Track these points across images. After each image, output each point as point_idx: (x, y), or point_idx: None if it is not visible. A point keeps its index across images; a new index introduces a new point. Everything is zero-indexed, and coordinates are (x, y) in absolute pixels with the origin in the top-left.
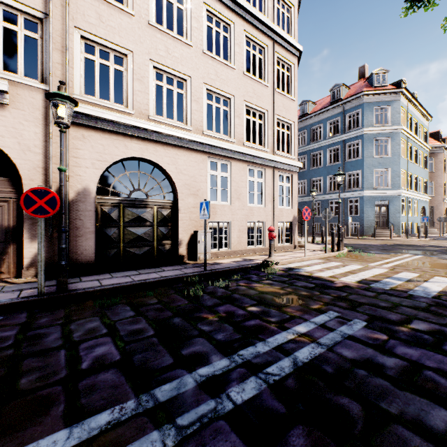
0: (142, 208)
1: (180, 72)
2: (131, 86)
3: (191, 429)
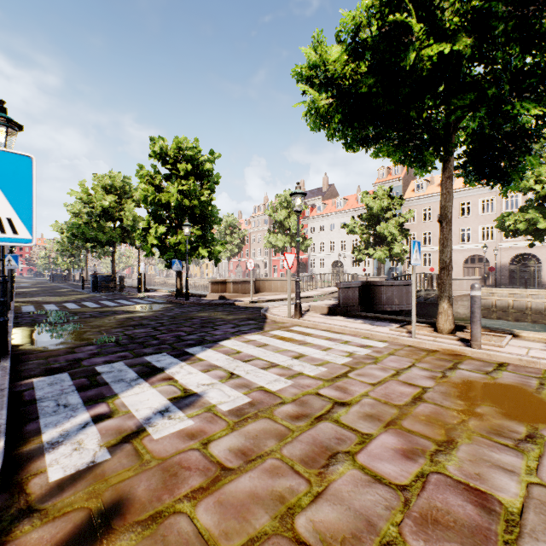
0: (525, 268)
1: None
2: None
3: None
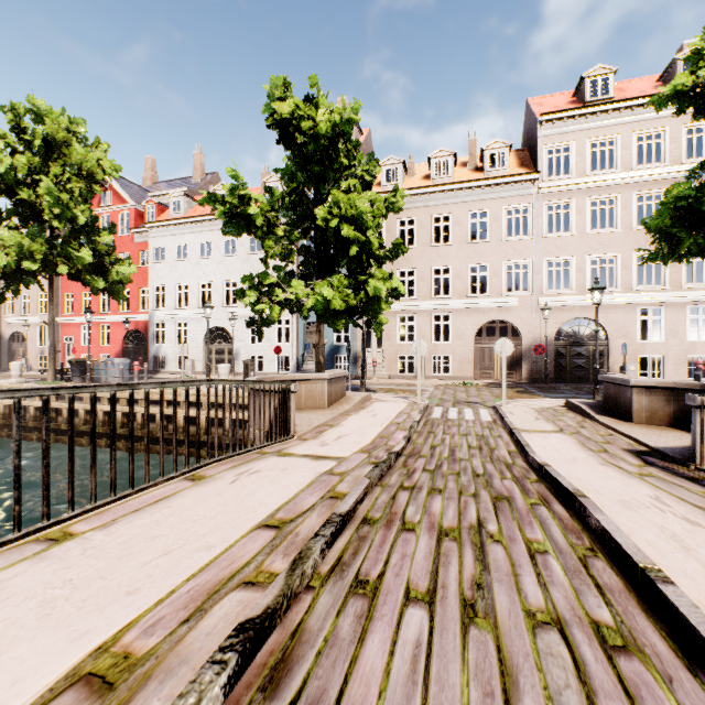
0: (581, 348)
1: (610, 253)
2: (574, 276)
3: (591, 397)
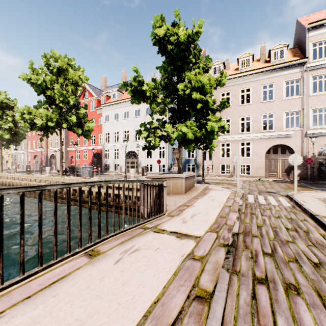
0: None
1: None
2: None
3: None
